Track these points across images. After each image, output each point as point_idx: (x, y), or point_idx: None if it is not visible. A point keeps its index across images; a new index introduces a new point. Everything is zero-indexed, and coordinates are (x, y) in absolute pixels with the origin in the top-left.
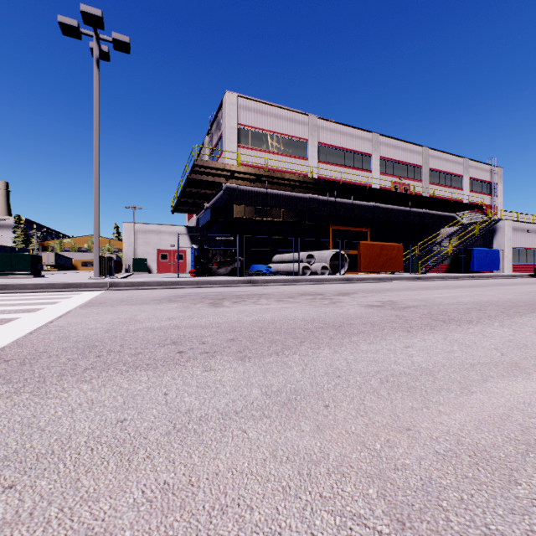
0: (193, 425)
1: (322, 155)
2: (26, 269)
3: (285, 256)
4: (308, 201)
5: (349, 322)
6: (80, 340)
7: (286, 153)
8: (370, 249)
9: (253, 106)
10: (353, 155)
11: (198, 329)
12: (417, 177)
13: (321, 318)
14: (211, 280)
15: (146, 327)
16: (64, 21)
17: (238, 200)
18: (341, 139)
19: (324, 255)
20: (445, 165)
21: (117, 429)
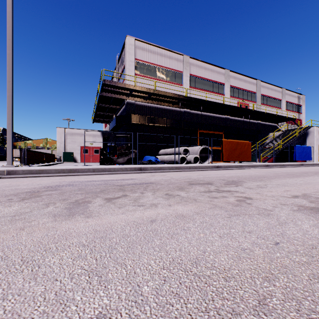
0: None
1: (192, 83)
2: None
3: (167, 150)
4: (183, 113)
5: None
6: None
7: (168, 80)
8: (229, 144)
9: (145, 47)
10: (212, 83)
11: None
12: (253, 100)
13: None
14: (106, 168)
15: None
16: None
17: (135, 111)
18: (205, 72)
19: (195, 149)
20: (271, 92)
21: None
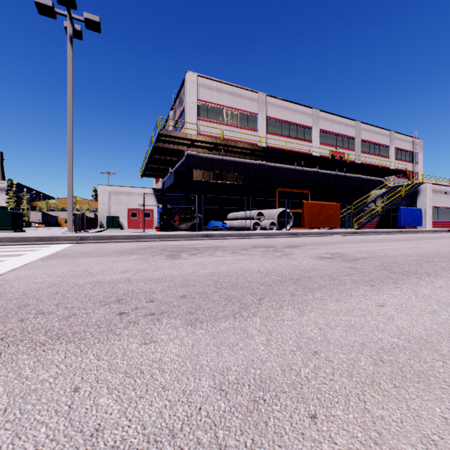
0: None
1: (270, 127)
2: (7, 224)
3: (238, 214)
4: (258, 167)
5: (306, 274)
6: (15, 297)
7: (239, 125)
8: (312, 207)
9: (210, 85)
10: (296, 127)
11: (150, 283)
12: (351, 147)
13: (276, 271)
14: (172, 234)
15: (95, 281)
16: (40, 1)
17: (197, 165)
18: (286, 114)
19: (272, 212)
20: (375, 137)
21: None
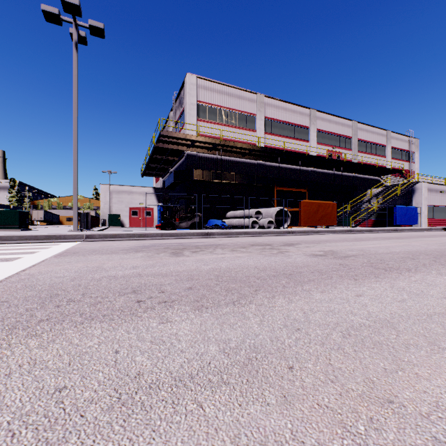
0: (142, 395)
1: (268, 127)
2: (15, 223)
3: (237, 213)
4: (256, 166)
5: (298, 270)
6: (45, 289)
7: (238, 126)
8: (309, 206)
9: (210, 86)
10: (294, 127)
11: (159, 277)
12: (348, 147)
13: (272, 267)
14: (174, 233)
15: (110, 276)
16: (47, 9)
17: (197, 165)
18: (284, 114)
19: (270, 211)
20: (371, 136)
21: (52, 401)
